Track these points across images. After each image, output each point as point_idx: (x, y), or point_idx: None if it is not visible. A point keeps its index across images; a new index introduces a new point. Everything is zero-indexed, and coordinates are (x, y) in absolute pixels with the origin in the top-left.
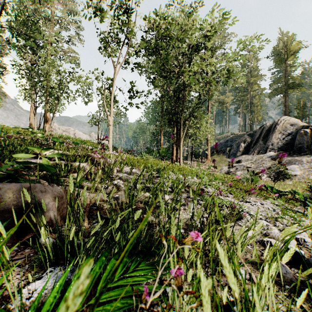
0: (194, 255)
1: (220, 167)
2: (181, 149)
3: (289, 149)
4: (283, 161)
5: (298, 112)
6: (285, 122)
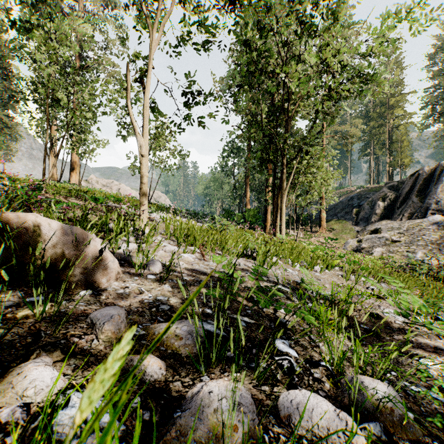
0: None
1: (342, 241)
2: (283, 210)
3: None
4: None
5: None
6: None
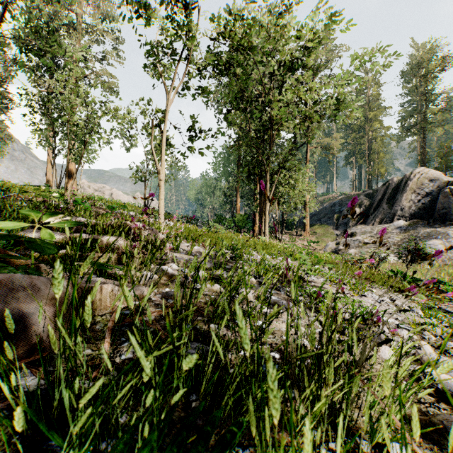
0: (310, 427)
1: (323, 244)
2: (266, 216)
3: (428, 217)
4: (419, 233)
5: (439, 161)
6: (422, 176)
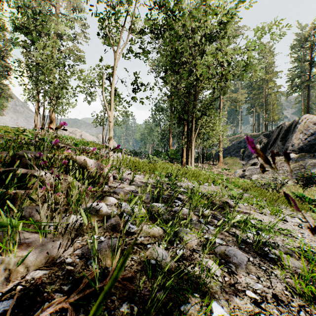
0: None
1: (233, 170)
2: (192, 150)
3: (312, 151)
4: (306, 163)
5: None
6: (307, 121)
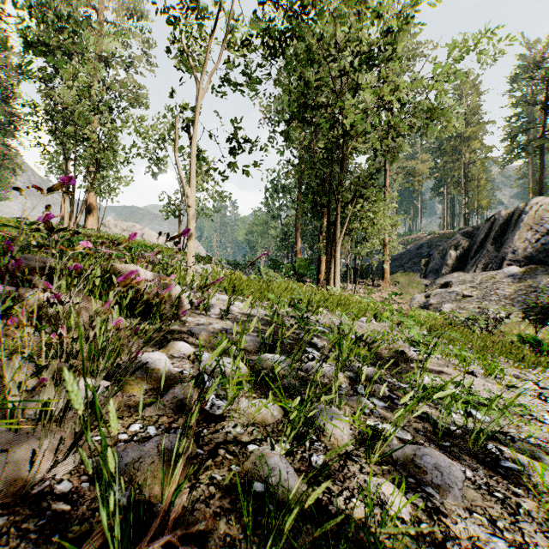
0: None
1: (408, 296)
2: (337, 260)
3: None
4: (539, 283)
5: None
6: (540, 208)
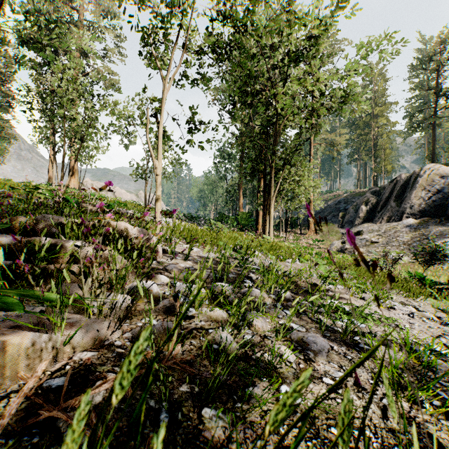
0: None
1: (329, 242)
2: (271, 214)
3: (439, 215)
4: (430, 232)
5: None
6: (432, 173)
